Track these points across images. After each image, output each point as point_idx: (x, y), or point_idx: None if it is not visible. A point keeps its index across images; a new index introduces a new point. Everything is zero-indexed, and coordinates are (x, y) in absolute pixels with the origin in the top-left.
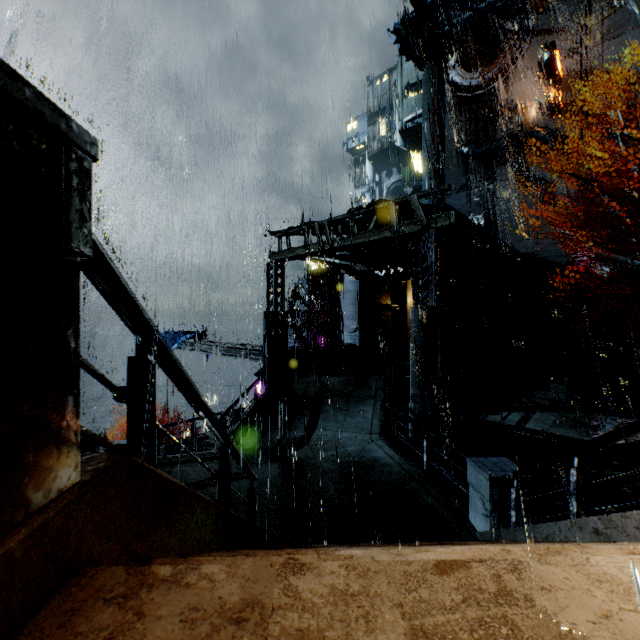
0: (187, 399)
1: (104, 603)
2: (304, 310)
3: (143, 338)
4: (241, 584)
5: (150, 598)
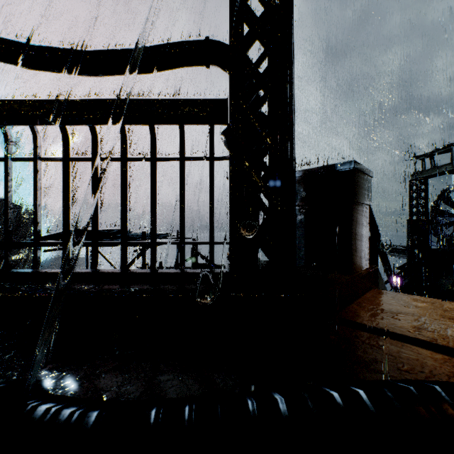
0: (381, 259)
1: (386, 293)
2: (449, 217)
3: (373, 230)
4: (430, 300)
5: (399, 295)
